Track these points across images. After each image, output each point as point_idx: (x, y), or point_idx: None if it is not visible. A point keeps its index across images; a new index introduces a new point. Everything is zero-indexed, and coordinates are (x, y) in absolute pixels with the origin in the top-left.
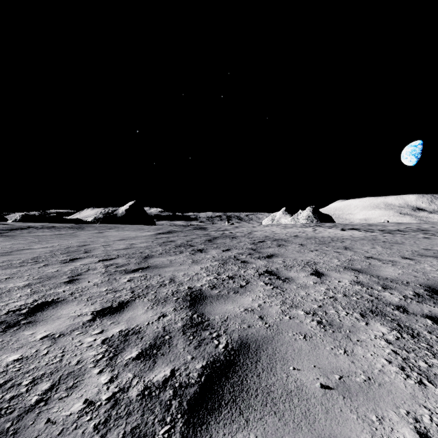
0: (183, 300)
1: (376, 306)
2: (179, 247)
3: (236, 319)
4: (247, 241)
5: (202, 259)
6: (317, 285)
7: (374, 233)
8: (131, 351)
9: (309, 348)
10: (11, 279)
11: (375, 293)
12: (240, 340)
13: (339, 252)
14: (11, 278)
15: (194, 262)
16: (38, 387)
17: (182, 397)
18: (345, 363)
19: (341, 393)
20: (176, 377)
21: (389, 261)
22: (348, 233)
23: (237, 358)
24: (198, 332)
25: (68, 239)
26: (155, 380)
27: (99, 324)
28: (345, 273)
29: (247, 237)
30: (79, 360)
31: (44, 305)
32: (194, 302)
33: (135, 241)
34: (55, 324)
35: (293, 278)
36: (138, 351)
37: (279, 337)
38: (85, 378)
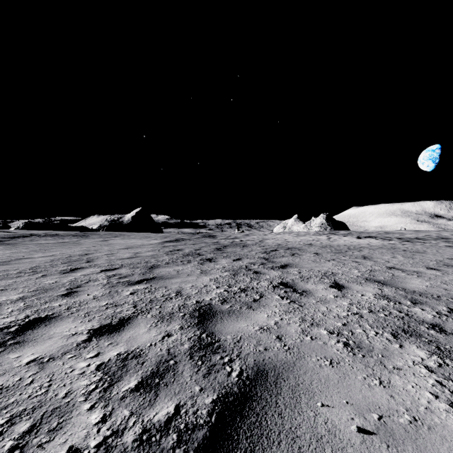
0: (190, 317)
1: (408, 325)
2: (187, 256)
3: (250, 340)
4: (259, 250)
5: (211, 269)
6: (338, 299)
7: (392, 241)
8: (129, 380)
9: (338, 377)
10: (5, 291)
11: (404, 308)
12: (256, 366)
13: (358, 261)
14: (5, 291)
15: (202, 272)
16: (15, 429)
17: (188, 444)
18: (383, 398)
19: (383, 440)
20: (182, 415)
21: (413, 272)
22: (365, 241)
23: (254, 390)
24: (207, 356)
25: (70, 247)
26: (156, 419)
27: (95, 345)
28: (367, 285)
29: (258, 245)
30: (67, 391)
31: (36, 322)
32: (202, 318)
33: (141, 249)
34: (45, 344)
35: (312, 291)
36: (138, 380)
37: (301, 362)
38: (73, 417)
